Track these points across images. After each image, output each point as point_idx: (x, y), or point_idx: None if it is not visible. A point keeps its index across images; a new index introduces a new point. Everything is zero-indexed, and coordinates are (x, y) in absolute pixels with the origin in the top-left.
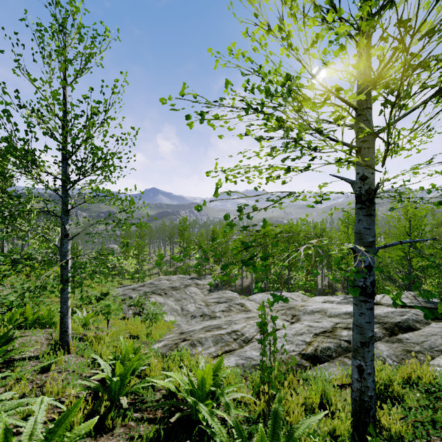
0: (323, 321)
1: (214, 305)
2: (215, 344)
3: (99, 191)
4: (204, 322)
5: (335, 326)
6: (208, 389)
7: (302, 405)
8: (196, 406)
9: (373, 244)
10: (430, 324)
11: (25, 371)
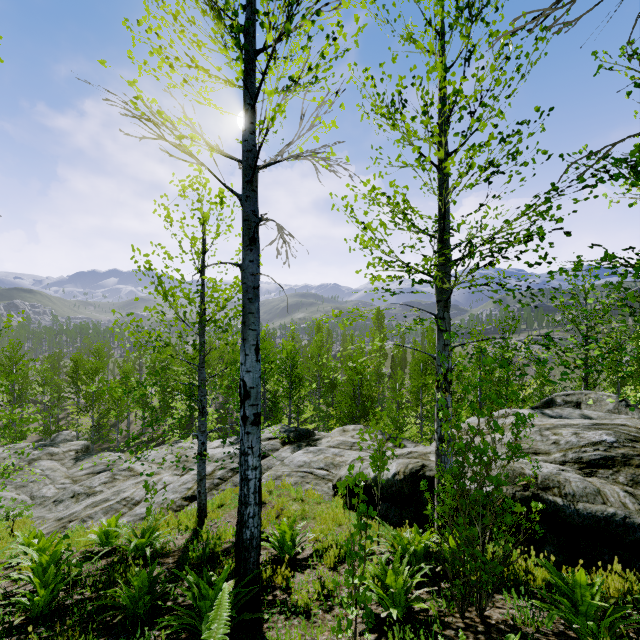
0: (208, 467)
1: (86, 478)
2: (106, 515)
3: (3, 419)
4: (85, 501)
5: (215, 469)
6: (112, 531)
7: (173, 524)
8: (113, 529)
9: (205, 431)
10: (279, 450)
11: (6, 547)
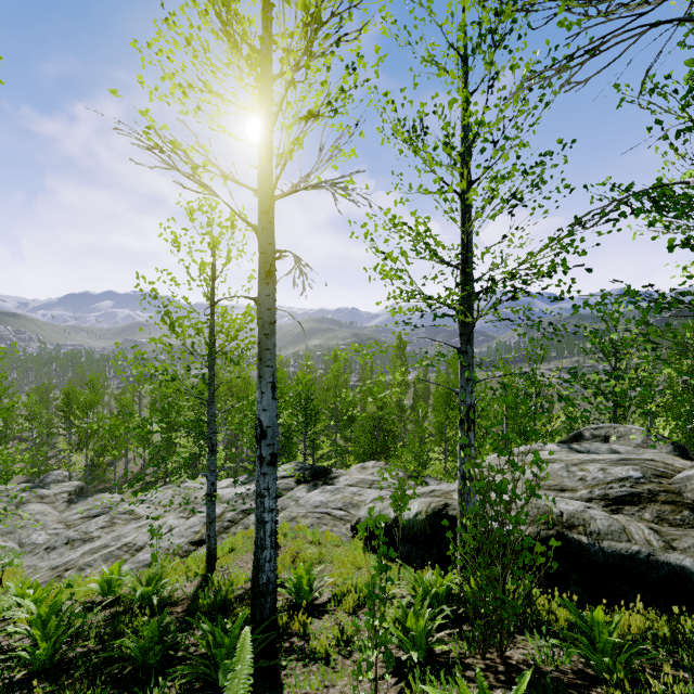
0: (217, 508)
1: (81, 523)
2: (106, 562)
3: None
4: (82, 548)
5: (225, 510)
6: (115, 579)
7: (180, 570)
8: (116, 577)
9: (215, 471)
10: (294, 489)
11: (0, 599)
